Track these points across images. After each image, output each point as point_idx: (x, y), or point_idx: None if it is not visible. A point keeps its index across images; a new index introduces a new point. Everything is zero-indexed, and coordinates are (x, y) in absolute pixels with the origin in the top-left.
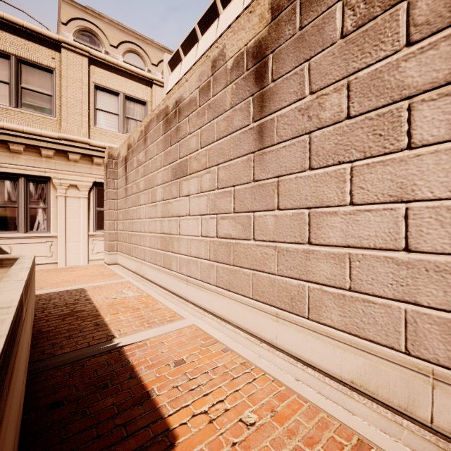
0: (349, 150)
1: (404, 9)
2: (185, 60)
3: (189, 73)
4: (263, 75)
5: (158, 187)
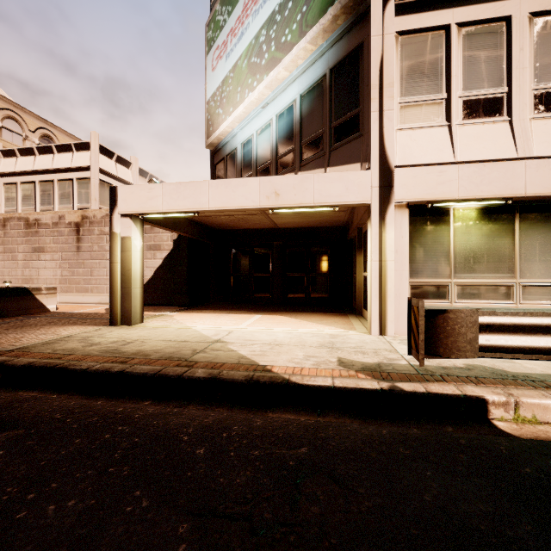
0: (98, 258)
1: (106, 237)
2: (22, 160)
3: (46, 213)
4: (79, 232)
5: (20, 253)
